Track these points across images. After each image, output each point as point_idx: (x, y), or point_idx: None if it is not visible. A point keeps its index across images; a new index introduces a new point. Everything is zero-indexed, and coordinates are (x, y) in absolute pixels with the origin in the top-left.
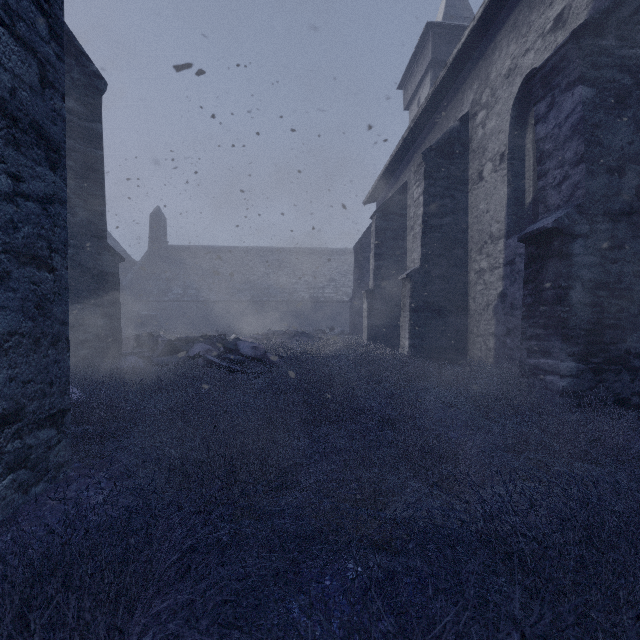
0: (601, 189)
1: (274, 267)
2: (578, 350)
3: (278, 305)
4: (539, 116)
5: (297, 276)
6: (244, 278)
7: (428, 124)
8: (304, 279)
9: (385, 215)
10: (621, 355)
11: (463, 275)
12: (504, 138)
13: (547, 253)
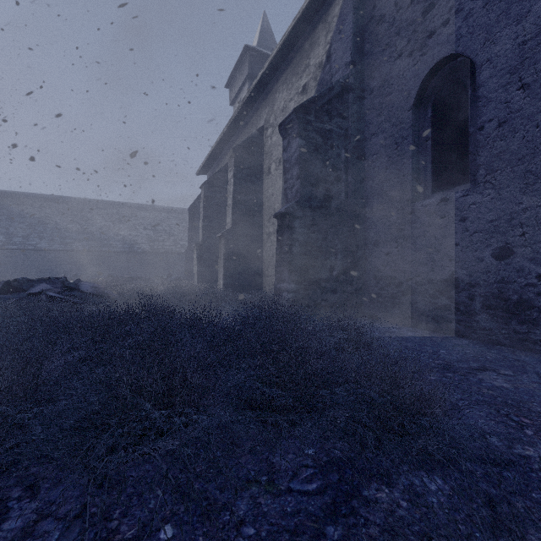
0: (308, 194)
1: (114, 220)
2: (297, 278)
3: (119, 255)
4: (284, 148)
5: (138, 229)
6: (81, 228)
7: (241, 125)
8: (145, 232)
9: (211, 187)
10: (317, 280)
11: (260, 236)
12: (281, 150)
13: (284, 226)
